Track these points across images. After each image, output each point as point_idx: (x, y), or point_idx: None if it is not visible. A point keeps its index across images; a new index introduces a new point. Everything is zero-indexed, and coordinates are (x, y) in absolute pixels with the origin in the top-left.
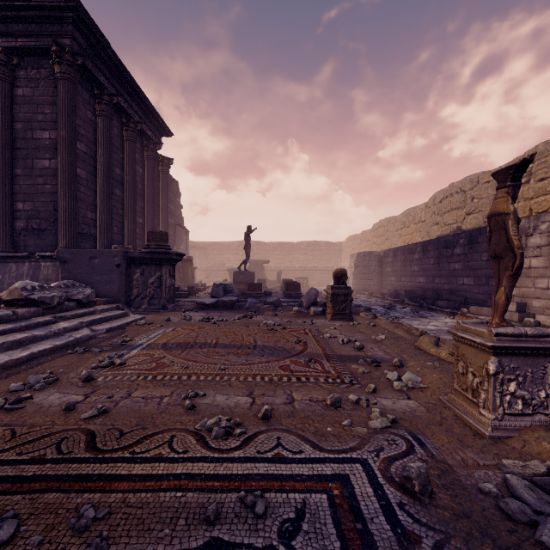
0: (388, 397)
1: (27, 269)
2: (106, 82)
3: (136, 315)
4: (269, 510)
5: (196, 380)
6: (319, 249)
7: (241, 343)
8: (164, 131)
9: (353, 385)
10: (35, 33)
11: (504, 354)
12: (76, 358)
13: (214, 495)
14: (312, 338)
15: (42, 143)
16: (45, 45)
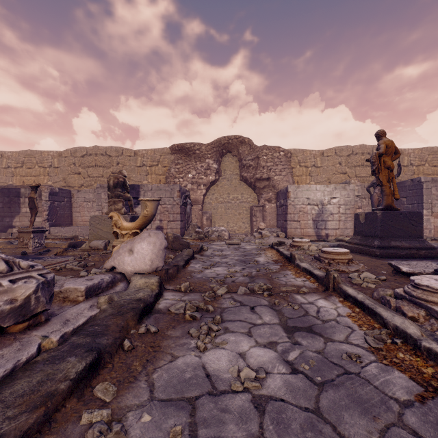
0: None
1: None
2: None
3: None
4: None
5: None
6: None
7: None
8: None
9: None
10: None
11: (35, 233)
12: None
13: None
14: None
15: None
16: None
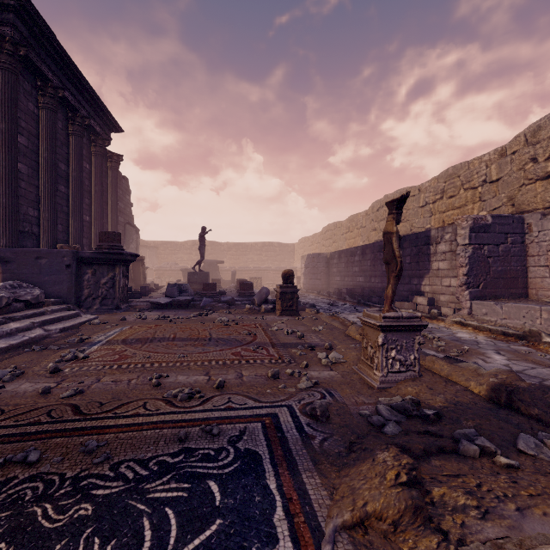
0: (316, 370)
1: None
2: (50, 74)
3: (88, 316)
4: (222, 432)
5: (159, 366)
6: (273, 250)
7: (198, 336)
8: (114, 127)
9: (291, 363)
10: None
11: (388, 331)
12: (35, 355)
13: (183, 429)
14: (261, 330)
15: None
16: None
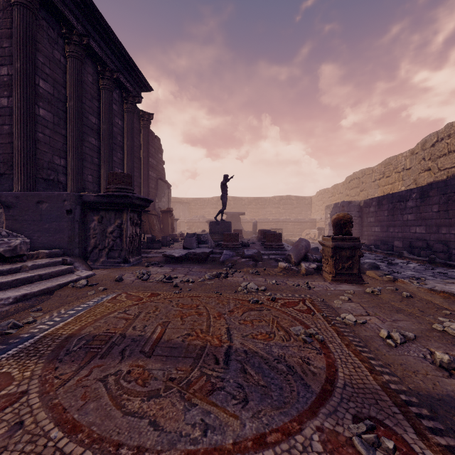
0: None
1: None
2: (74, 19)
3: (83, 272)
4: None
5: None
6: (290, 203)
7: (204, 340)
8: (144, 86)
9: None
10: None
11: None
12: None
13: None
14: (326, 324)
15: (0, 80)
16: None
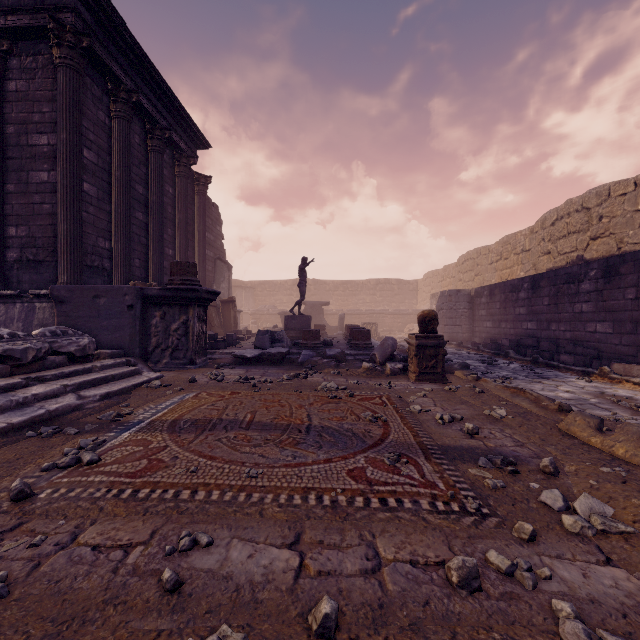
0: (564, 556)
1: (19, 311)
2: (122, 74)
3: (151, 373)
4: None
5: (203, 500)
6: (389, 289)
7: (289, 421)
8: (200, 142)
9: (485, 519)
10: (28, 7)
11: None
12: (32, 447)
13: None
14: (394, 412)
15: (39, 150)
16: (40, 22)
